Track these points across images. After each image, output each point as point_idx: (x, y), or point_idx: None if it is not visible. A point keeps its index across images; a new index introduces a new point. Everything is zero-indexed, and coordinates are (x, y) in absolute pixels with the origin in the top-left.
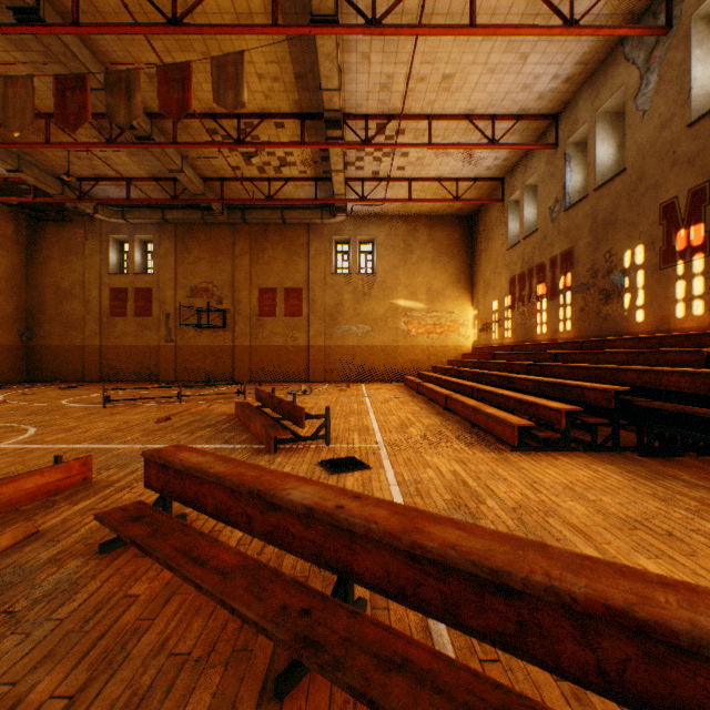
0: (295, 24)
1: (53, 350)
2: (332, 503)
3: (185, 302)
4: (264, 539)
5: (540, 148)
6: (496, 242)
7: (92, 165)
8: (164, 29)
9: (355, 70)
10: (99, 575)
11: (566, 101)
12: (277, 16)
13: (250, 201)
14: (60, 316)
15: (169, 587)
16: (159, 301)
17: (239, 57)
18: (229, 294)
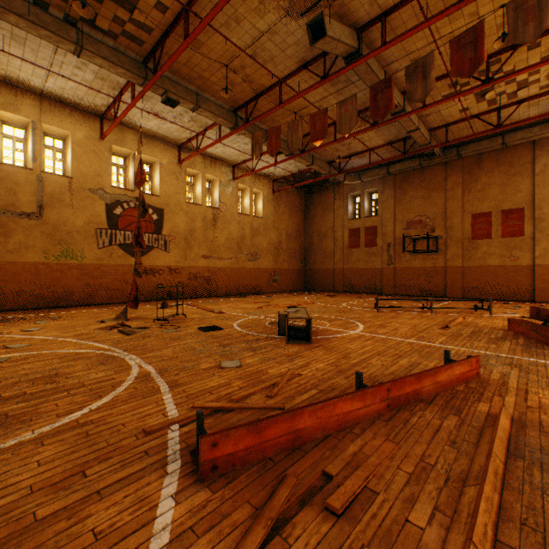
0: None
1: (316, 271)
2: None
3: (401, 233)
4: None
5: None
6: None
7: (349, 148)
8: (456, 7)
9: None
10: None
11: None
12: None
13: (474, 136)
14: (320, 250)
15: None
16: (381, 234)
17: None
18: (439, 223)
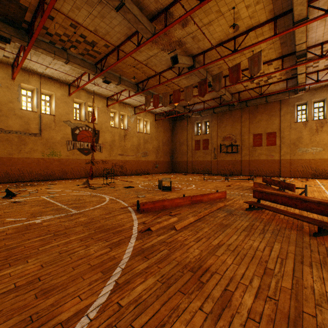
0: (284, 30)
1: (178, 162)
2: (326, 201)
3: (220, 143)
4: (301, 210)
5: None
6: None
7: (193, 100)
8: (230, 55)
9: (315, 28)
10: (249, 213)
11: None
12: (276, 30)
13: (251, 98)
14: (180, 151)
15: (270, 218)
16: (210, 143)
17: (259, 53)
18: (238, 138)
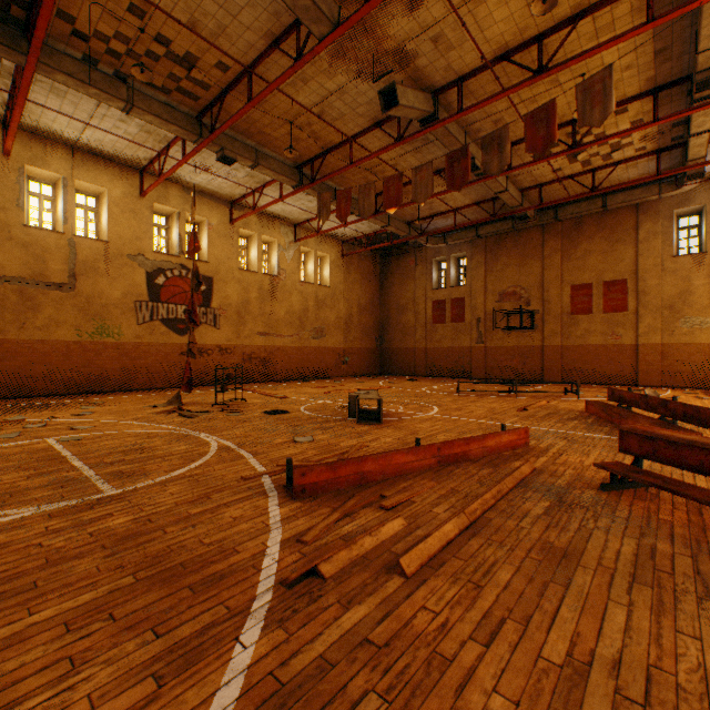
0: (677, 6)
1: (394, 351)
2: None
3: (493, 307)
4: None
5: None
6: None
7: (431, 207)
8: (530, 82)
9: None
10: (618, 502)
11: None
12: (652, 9)
13: (569, 199)
14: (398, 326)
15: (692, 523)
16: (470, 308)
17: (605, 72)
18: (536, 295)
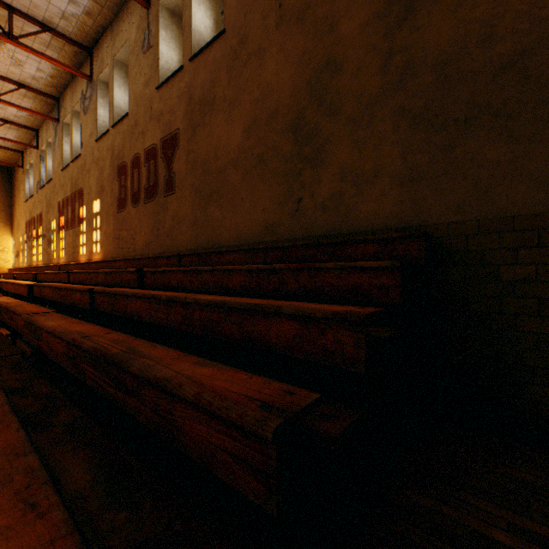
0: None
1: None
2: None
3: None
4: None
5: (26, 146)
6: (22, 194)
7: None
8: None
9: None
10: None
11: (40, 125)
12: None
13: None
14: None
15: None
16: None
17: None
18: None
